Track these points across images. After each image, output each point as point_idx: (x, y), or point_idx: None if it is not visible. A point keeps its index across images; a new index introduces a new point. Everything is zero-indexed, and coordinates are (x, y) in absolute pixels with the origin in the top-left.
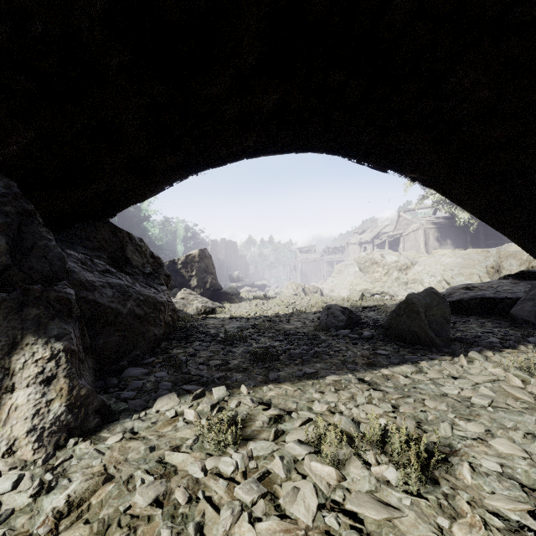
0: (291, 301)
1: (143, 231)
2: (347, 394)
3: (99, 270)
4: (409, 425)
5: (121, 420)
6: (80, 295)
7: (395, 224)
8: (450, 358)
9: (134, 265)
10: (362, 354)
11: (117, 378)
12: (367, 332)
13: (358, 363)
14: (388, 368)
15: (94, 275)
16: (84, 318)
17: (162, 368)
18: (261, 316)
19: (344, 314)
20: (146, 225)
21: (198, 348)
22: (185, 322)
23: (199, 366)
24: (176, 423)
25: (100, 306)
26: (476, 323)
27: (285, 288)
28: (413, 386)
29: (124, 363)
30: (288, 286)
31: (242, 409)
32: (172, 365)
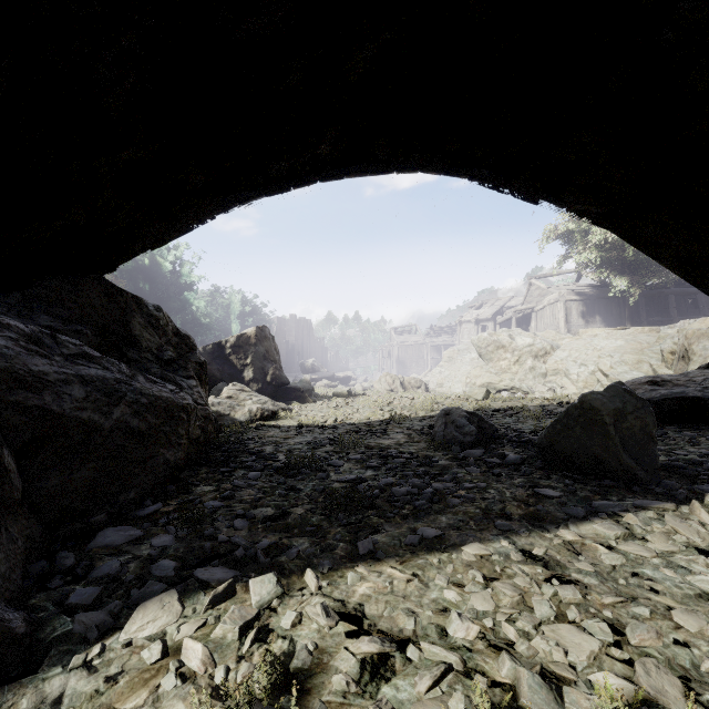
0: (386, 401)
1: (184, 304)
2: (510, 593)
3: (66, 353)
4: (671, 690)
5: (43, 672)
6: (10, 398)
7: (525, 296)
8: (673, 507)
9: (144, 346)
10: (514, 496)
11: (79, 552)
12: (511, 452)
13: (512, 514)
14: (568, 527)
15: (49, 363)
16: (15, 441)
17: (169, 526)
18: (344, 423)
19: (472, 423)
20: (188, 296)
21: (240, 483)
22: (227, 436)
23: (235, 521)
24: (160, 679)
25: (52, 417)
26: (682, 438)
27: (376, 381)
28: (631, 571)
29: (100, 517)
30: (381, 378)
31: (305, 632)
32: (187, 520)
